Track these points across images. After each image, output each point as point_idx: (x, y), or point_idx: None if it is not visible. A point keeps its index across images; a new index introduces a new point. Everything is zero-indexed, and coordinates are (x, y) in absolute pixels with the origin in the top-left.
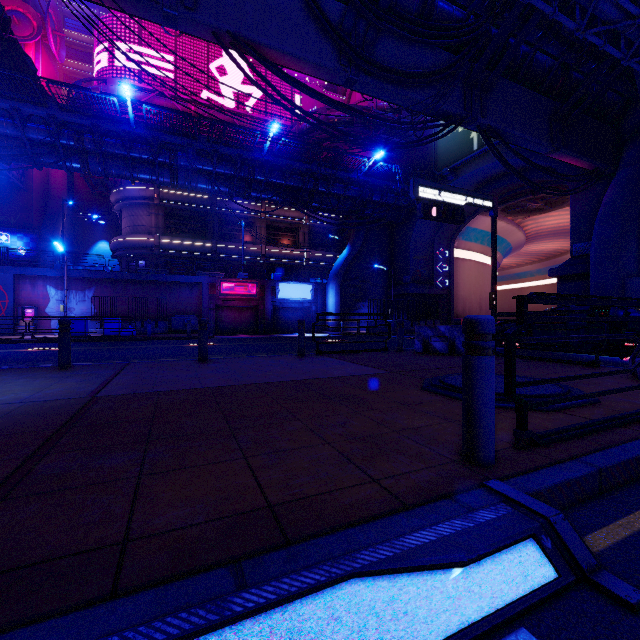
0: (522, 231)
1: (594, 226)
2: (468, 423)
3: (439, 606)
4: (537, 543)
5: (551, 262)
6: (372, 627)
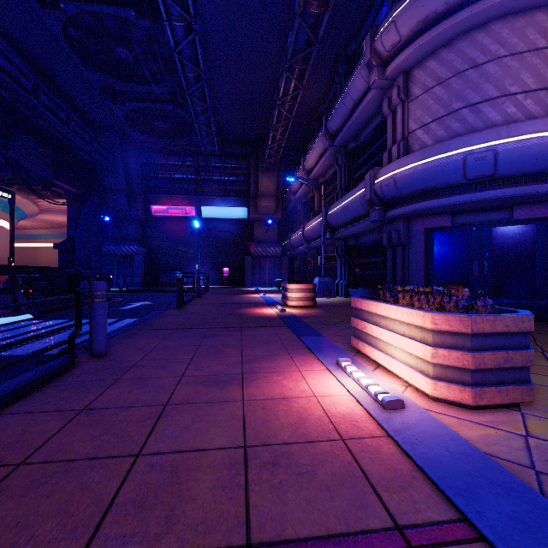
0: (36, 205)
1: (78, 225)
2: (15, 302)
3: (14, 319)
4: (31, 314)
5: (62, 230)
6: (5, 320)
